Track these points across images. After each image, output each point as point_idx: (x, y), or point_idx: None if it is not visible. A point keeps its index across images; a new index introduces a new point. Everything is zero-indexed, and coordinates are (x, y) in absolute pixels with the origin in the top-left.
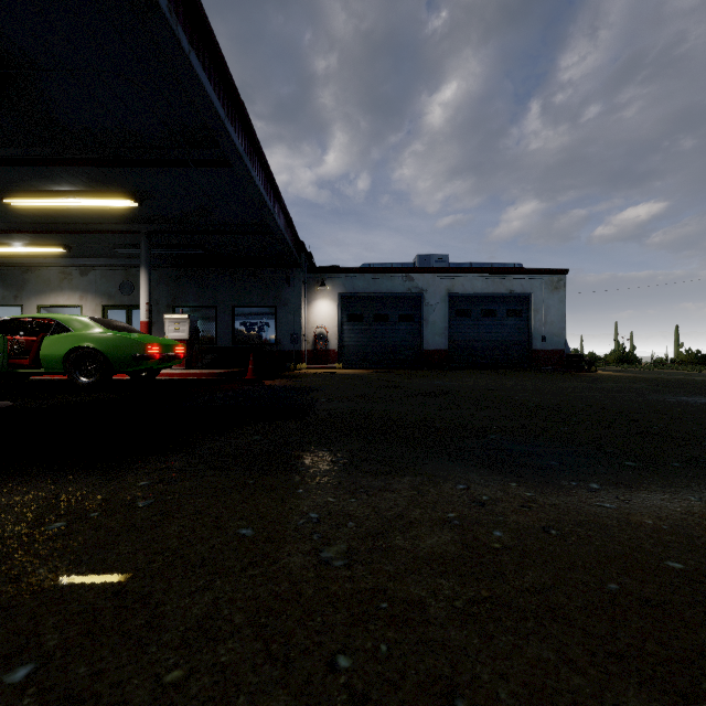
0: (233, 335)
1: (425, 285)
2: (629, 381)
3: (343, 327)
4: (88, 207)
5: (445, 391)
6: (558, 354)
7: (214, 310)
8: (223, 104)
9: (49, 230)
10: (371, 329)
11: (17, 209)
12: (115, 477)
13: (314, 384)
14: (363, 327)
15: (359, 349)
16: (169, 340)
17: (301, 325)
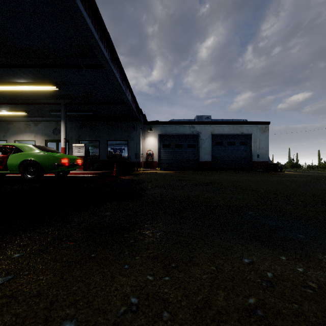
0: (107, 154)
1: (200, 130)
2: (302, 176)
3: (160, 150)
4: (35, 91)
5: (213, 182)
6: (265, 163)
7: (98, 142)
8: (97, 32)
9: (16, 102)
10: (174, 151)
11: (0, 92)
12: (2, 247)
13: (146, 178)
14: (170, 150)
15: (168, 161)
16: (73, 156)
17: (140, 149)
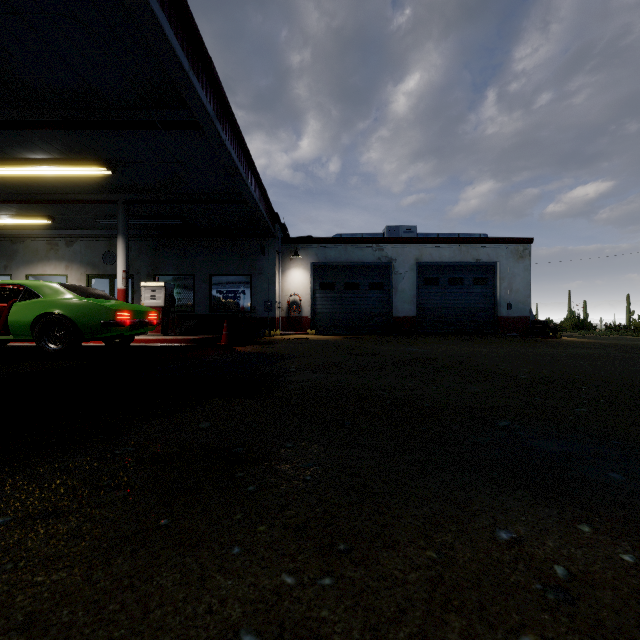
0: (210, 303)
1: (394, 254)
2: (598, 347)
3: (316, 294)
4: (65, 176)
5: (420, 358)
6: (523, 321)
7: (192, 279)
8: (187, 54)
9: (29, 200)
10: (342, 297)
11: None
12: None
13: (286, 351)
14: (335, 294)
15: (330, 316)
16: (142, 306)
17: (275, 293)
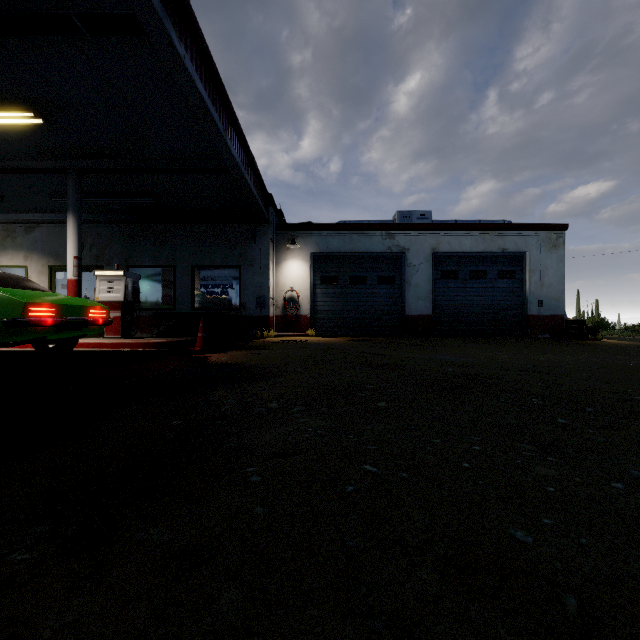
0: (193, 299)
1: (407, 243)
2: None
3: (316, 290)
4: None
5: (475, 376)
6: (557, 320)
7: (172, 271)
8: None
9: None
10: (346, 292)
11: None
12: None
13: (274, 361)
14: (338, 290)
15: (333, 314)
16: (83, 300)
17: (269, 288)
